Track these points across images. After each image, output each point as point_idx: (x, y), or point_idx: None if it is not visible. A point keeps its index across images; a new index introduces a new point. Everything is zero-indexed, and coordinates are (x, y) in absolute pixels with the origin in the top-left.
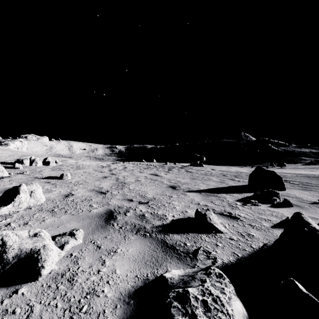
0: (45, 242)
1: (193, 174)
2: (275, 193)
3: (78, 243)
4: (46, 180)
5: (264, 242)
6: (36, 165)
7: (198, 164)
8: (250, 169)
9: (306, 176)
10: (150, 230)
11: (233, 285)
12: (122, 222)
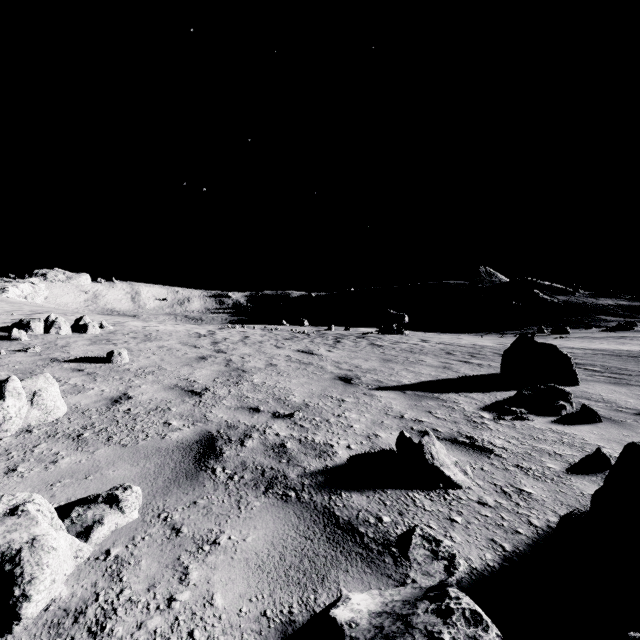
0: (37, 529)
1: (386, 350)
2: (563, 393)
3: (126, 522)
4: (76, 364)
5: (558, 512)
6: (57, 332)
7: (394, 329)
8: (499, 340)
9: (613, 354)
10: (298, 482)
11: (503, 637)
12: (235, 463)
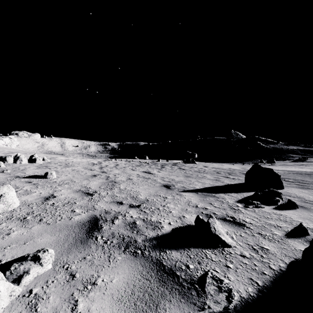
0: None
1: (187, 171)
2: (278, 193)
3: (44, 271)
4: (28, 179)
5: (284, 260)
6: (20, 162)
7: (190, 161)
8: (242, 166)
9: (298, 173)
10: (142, 244)
11: None
12: (108, 234)
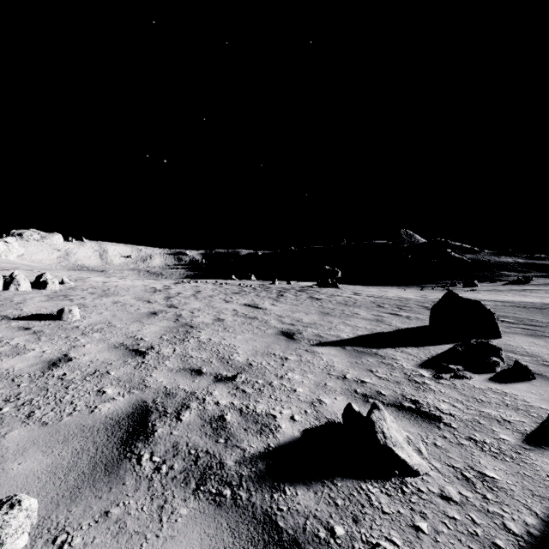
0: None
1: (323, 303)
2: (494, 349)
3: None
4: (24, 322)
5: (533, 508)
6: (16, 288)
7: (330, 283)
8: (420, 293)
9: (520, 305)
10: (236, 472)
11: None
12: (166, 446)
